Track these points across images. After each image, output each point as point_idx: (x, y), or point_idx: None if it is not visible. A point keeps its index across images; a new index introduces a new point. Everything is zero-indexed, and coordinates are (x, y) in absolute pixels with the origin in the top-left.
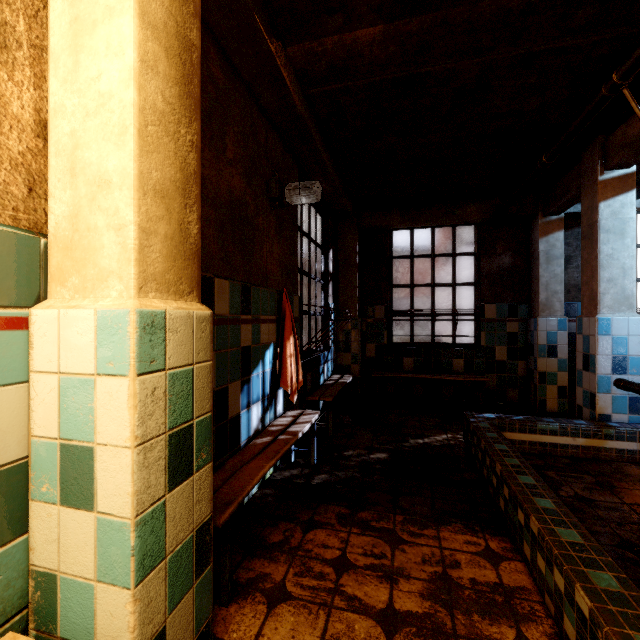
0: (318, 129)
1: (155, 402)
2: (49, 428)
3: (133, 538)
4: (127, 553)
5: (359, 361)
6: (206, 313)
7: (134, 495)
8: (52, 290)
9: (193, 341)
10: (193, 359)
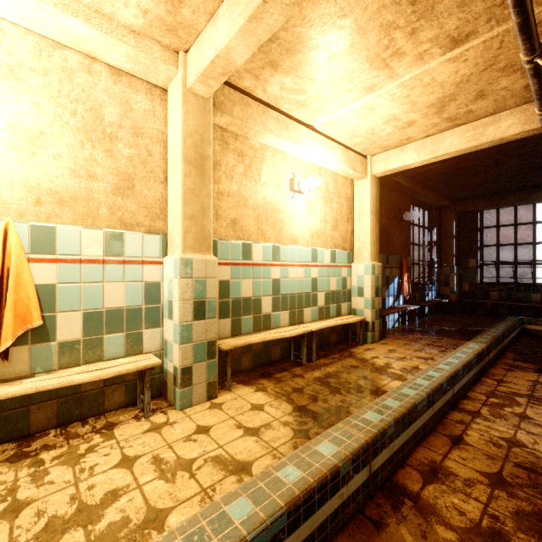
0: (419, 185)
1: (373, 280)
2: (355, 284)
3: (371, 301)
4: (370, 304)
5: (455, 292)
6: (381, 264)
7: (371, 294)
8: (354, 261)
9: (378, 270)
10: (378, 274)
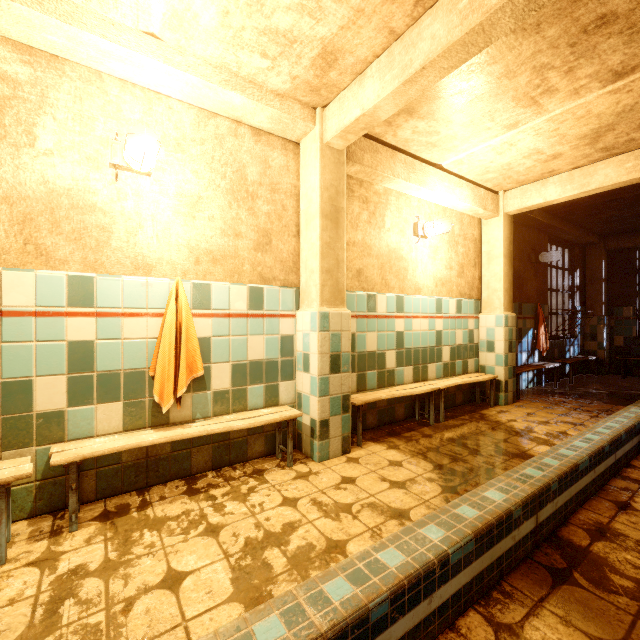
0: (559, 219)
1: (506, 333)
2: (483, 337)
3: (504, 357)
4: (502, 360)
5: (605, 348)
6: (514, 315)
7: (504, 349)
8: (482, 311)
9: (512, 322)
10: (512, 326)
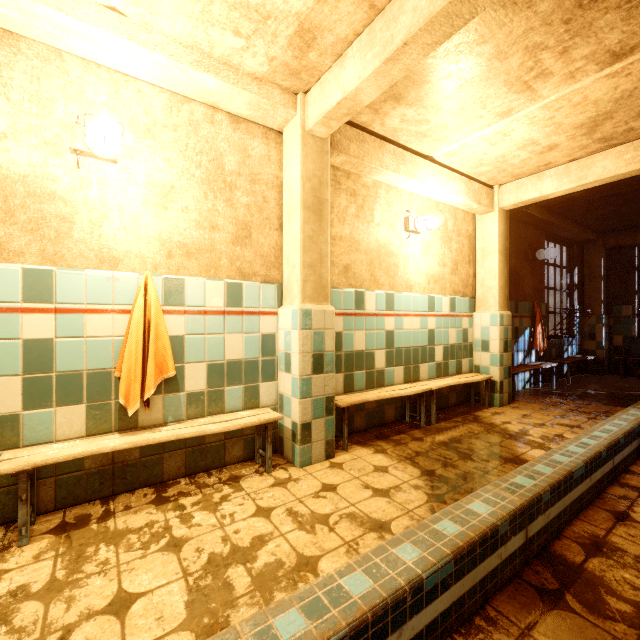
0: (557, 216)
1: (501, 332)
2: (478, 337)
3: (499, 357)
4: (497, 360)
5: (604, 348)
6: (510, 313)
7: (499, 349)
8: (477, 309)
9: (507, 320)
10: (507, 325)
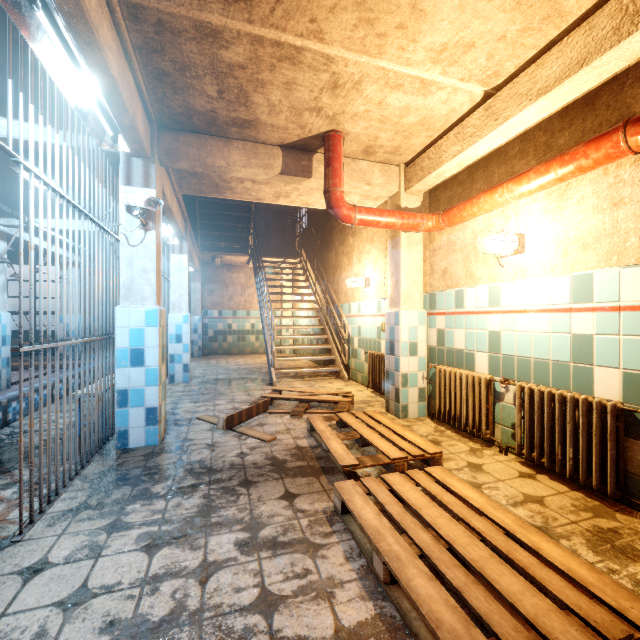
0: None
1: None
2: None
3: None
4: None
5: None
6: None
7: None
8: None
9: None
10: None
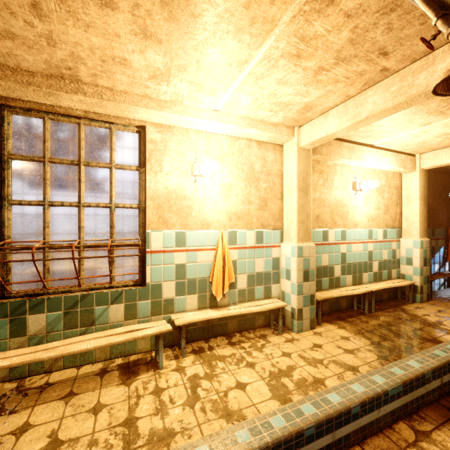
0: None
1: (422, 253)
2: (403, 255)
3: (419, 269)
4: (418, 271)
5: None
6: (428, 240)
7: (419, 264)
8: (403, 236)
9: (426, 244)
10: (426, 247)
